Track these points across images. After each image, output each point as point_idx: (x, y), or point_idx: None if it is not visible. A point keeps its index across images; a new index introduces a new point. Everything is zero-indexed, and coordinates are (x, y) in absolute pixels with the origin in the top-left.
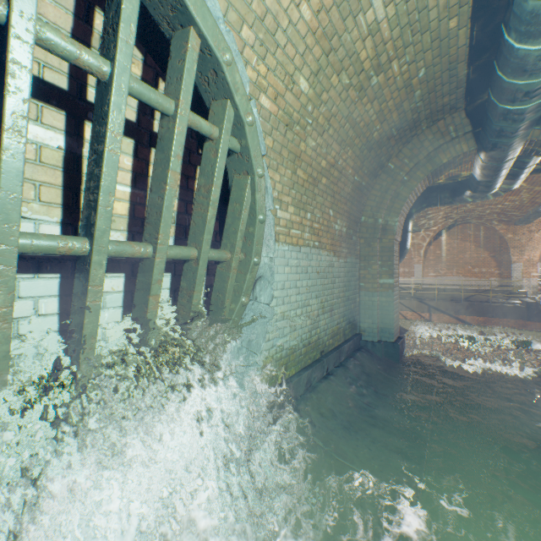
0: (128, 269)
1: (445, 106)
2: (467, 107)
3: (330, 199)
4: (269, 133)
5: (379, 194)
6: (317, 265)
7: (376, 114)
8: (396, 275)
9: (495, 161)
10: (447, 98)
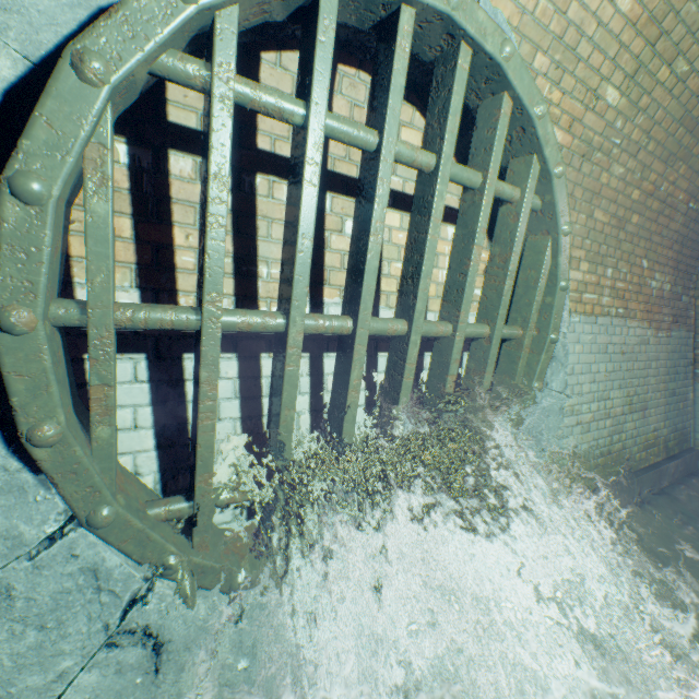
0: None
1: None
2: None
3: (642, 243)
4: None
5: None
6: (620, 342)
7: None
8: None
9: None
10: None
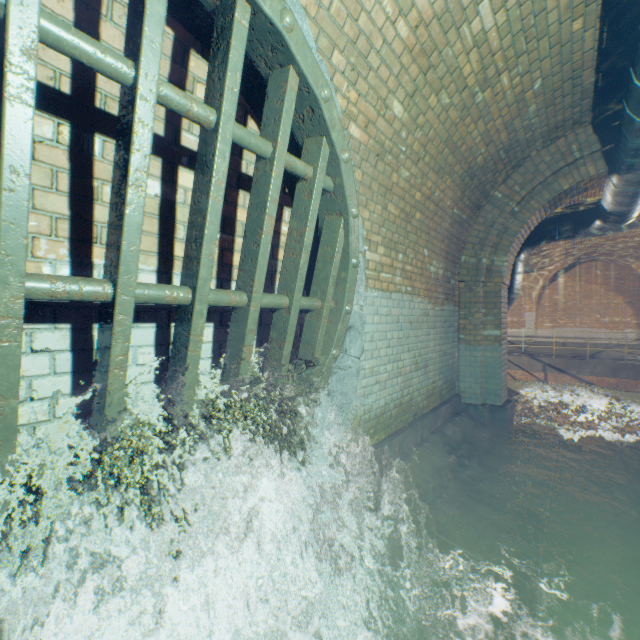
0: (216, 318)
1: (567, 122)
2: (594, 121)
3: (424, 236)
4: (358, 166)
5: (483, 229)
6: (409, 314)
7: (481, 135)
8: (503, 325)
9: (632, 186)
10: (569, 112)
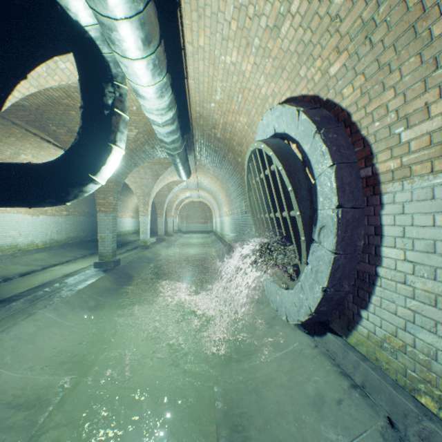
0: None
1: None
2: None
3: None
4: (354, 77)
5: None
6: None
7: None
8: None
9: None
10: None
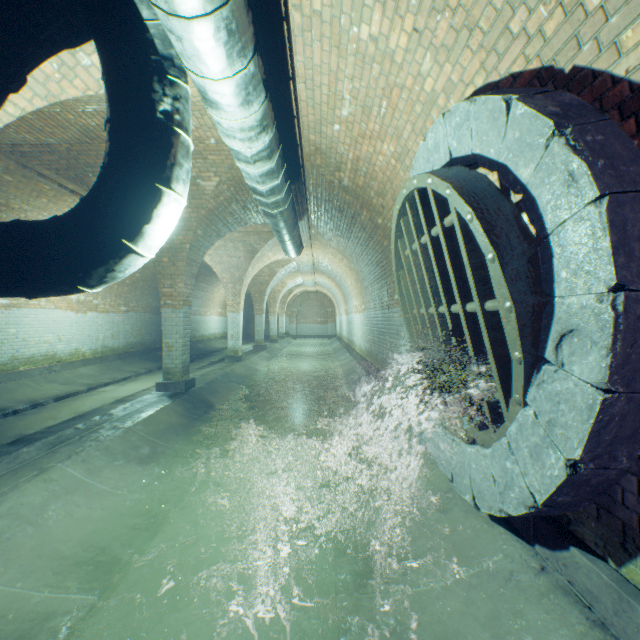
0: None
1: None
2: None
3: None
4: None
5: None
6: None
7: None
8: None
9: None
10: None
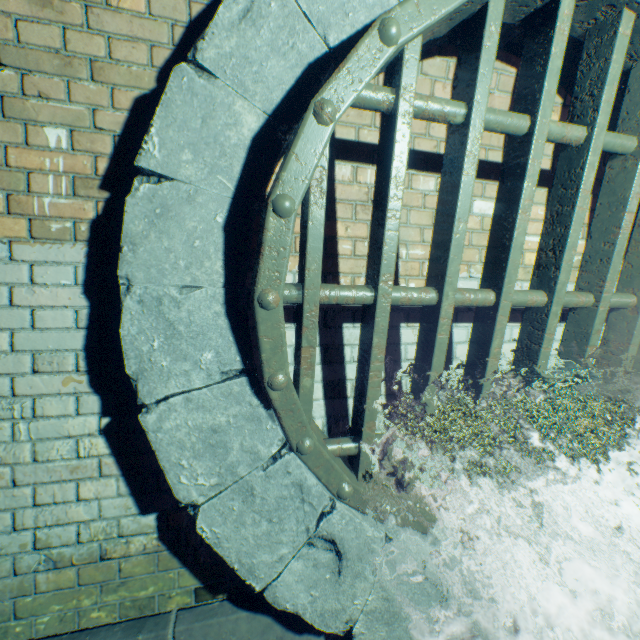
0: None
1: None
2: None
3: None
4: None
5: None
6: None
7: None
8: None
9: None
10: None
